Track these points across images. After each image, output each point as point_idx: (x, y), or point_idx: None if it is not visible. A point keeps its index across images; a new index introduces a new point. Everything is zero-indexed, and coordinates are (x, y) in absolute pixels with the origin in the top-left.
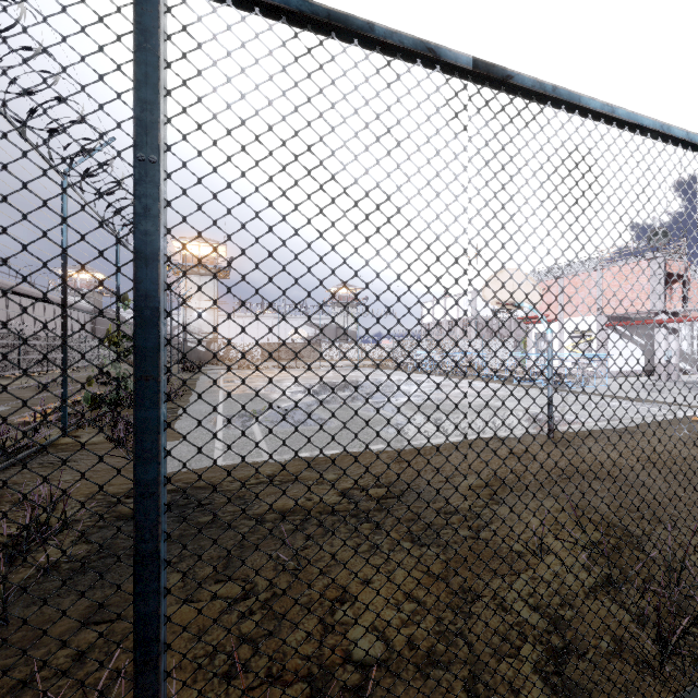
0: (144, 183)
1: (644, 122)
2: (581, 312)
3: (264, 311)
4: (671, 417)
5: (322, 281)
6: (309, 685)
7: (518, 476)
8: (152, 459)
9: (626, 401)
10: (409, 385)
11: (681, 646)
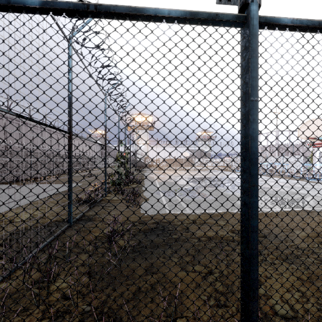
0: (253, 109)
1: None
2: None
3: (289, 157)
4: None
5: (313, 143)
6: (307, 321)
7: None
8: (255, 217)
9: None
10: None
11: None
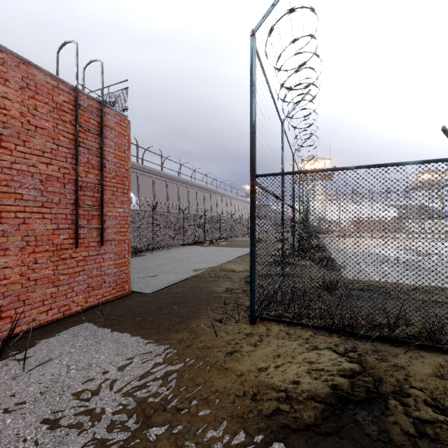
0: None
1: None
2: None
3: None
4: None
5: None
6: None
7: None
8: None
9: None
10: None
11: None
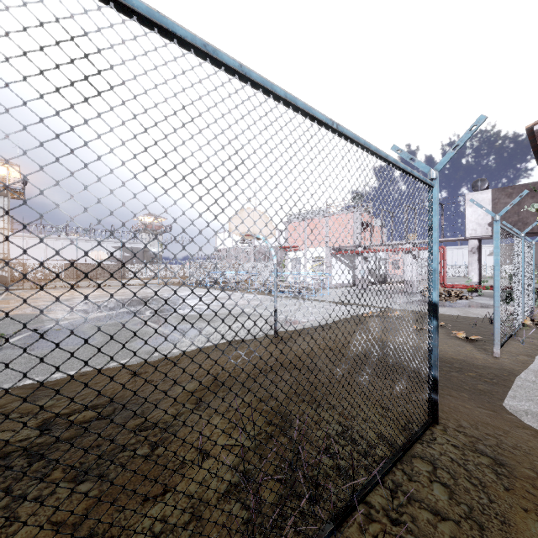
0: None
1: (177, 30)
2: (317, 244)
3: None
4: (355, 314)
5: None
6: None
7: (234, 375)
8: None
9: (335, 305)
10: (192, 299)
11: (273, 537)
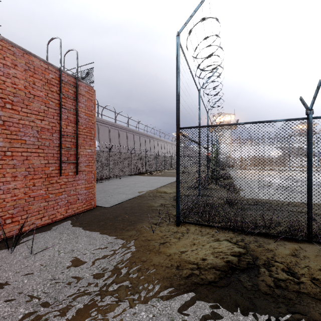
0: (310, 145)
1: None
2: None
3: None
4: None
5: None
6: None
7: None
8: (311, 176)
9: None
10: None
11: None
